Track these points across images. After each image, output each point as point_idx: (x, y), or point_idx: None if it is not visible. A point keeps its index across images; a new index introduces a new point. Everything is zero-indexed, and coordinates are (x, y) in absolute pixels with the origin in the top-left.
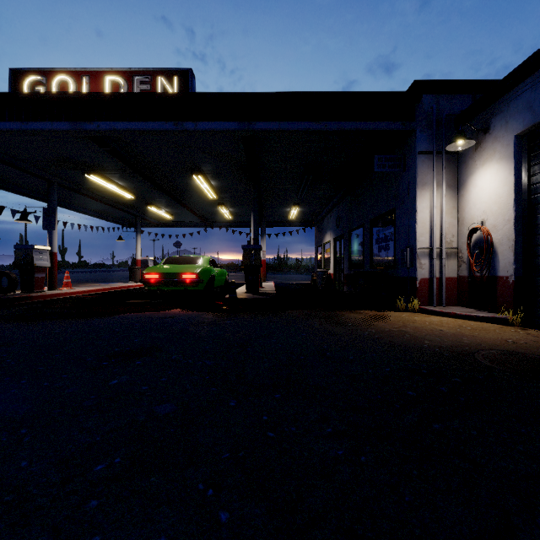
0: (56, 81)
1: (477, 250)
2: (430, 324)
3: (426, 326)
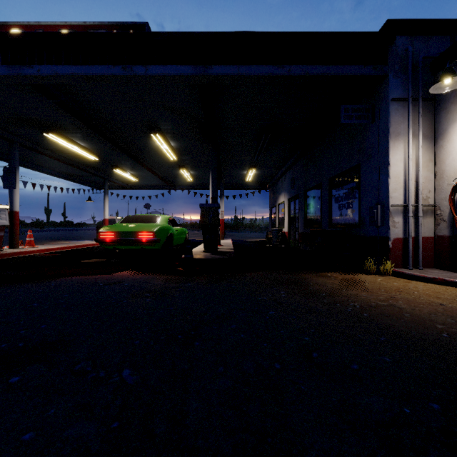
0: None
1: None
2: (421, 294)
3: (418, 297)
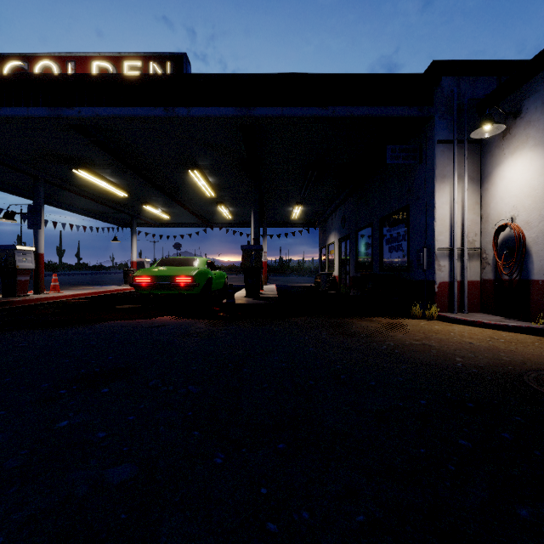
0: (38, 67)
1: (505, 250)
2: (456, 335)
3: (452, 337)
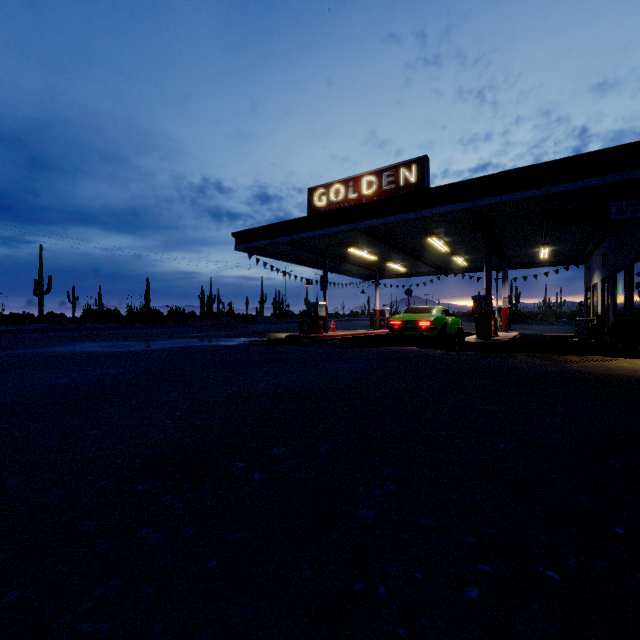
0: (332, 190)
1: None
2: None
3: (639, 366)
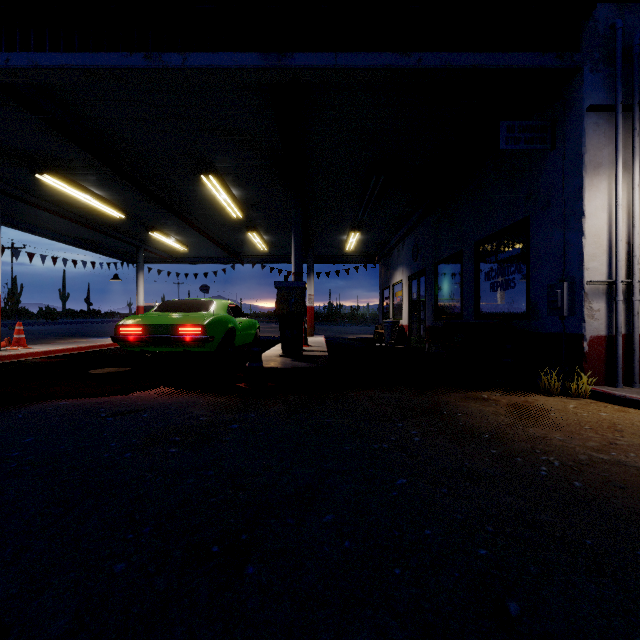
0: None
1: None
2: None
3: None
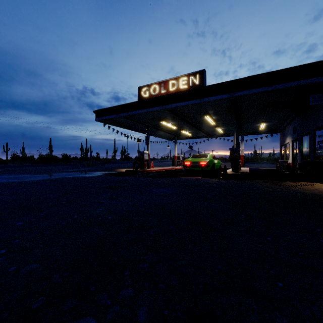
0: (152, 88)
1: None
2: None
3: None
